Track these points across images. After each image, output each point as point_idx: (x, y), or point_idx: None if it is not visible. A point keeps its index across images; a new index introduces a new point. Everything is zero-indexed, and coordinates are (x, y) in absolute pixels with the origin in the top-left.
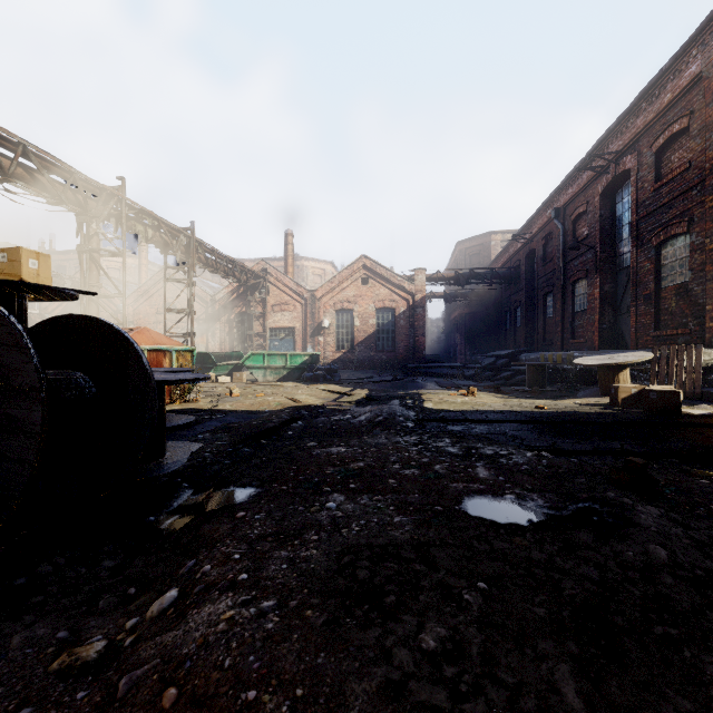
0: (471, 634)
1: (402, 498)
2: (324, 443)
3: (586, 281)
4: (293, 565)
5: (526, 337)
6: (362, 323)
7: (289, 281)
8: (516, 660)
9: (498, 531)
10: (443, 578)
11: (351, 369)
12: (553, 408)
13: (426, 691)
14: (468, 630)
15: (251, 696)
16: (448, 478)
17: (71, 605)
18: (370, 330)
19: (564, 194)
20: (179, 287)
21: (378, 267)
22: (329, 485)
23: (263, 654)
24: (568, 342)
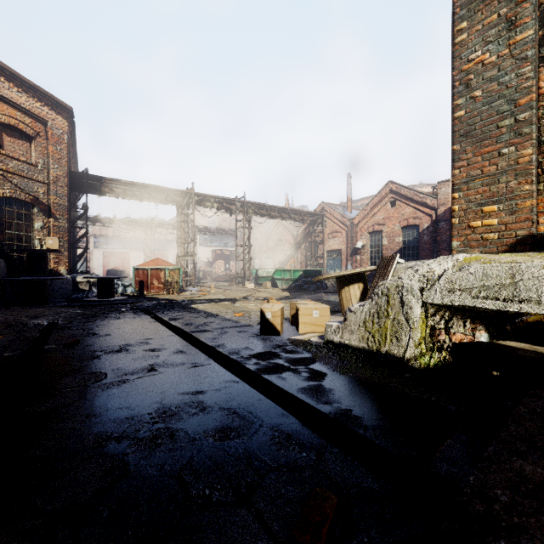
0: None
1: None
2: (51, 307)
3: None
4: None
5: None
6: (389, 242)
7: (337, 214)
8: None
9: None
10: None
11: None
12: (247, 316)
13: None
14: None
15: None
16: None
17: None
18: (396, 247)
19: None
20: (283, 228)
21: (402, 189)
22: None
23: None
24: None
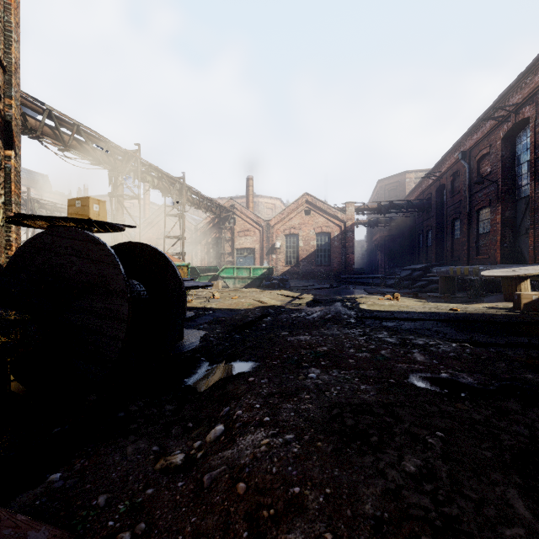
0: (439, 464)
1: (362, 373)
2: (293, 333)
3: (489, 209)
4: (298, 413)
5: (436, 254)
6: (305, 244)
7: (250, 213)
8: (475, 483)
9: (442, 399)
10: (409, 428)
11: (297, 279)
12: (464, 310)
13: (415, 497)
14: (436, 461)
15: (296, 490)
16: (393, 360)
17: (155, 431)
18: (311, 249)
19: (469, 139)
20: (172, 220)
21: (317, 202)
22: (306, 362)
23: (296, 466)
24: (473, 258)
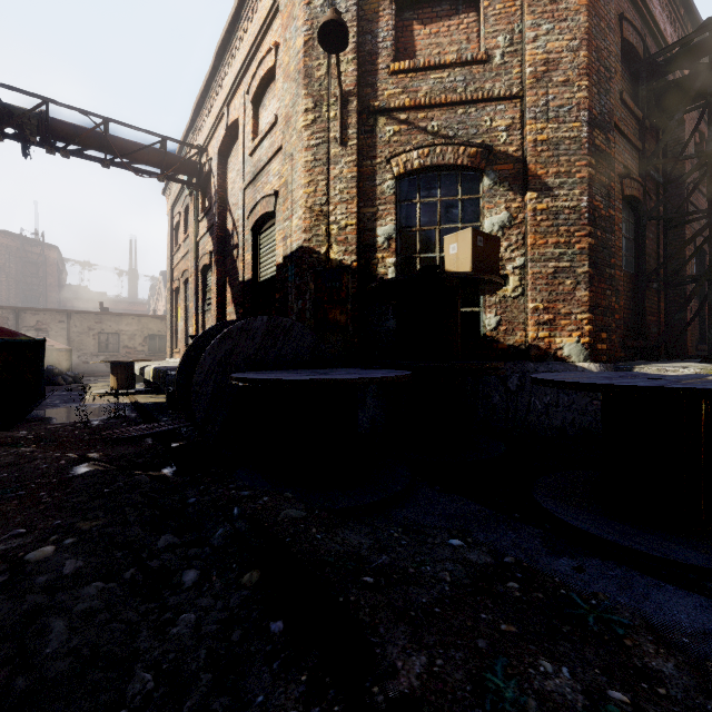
0: None
1: None
2: (1, 564)
3: None
4: None
5: None
6: None
7: None
8: None
9: None
10: None
11: None
12: None
13: None
14: None
15: None
16: None
17: (127, 454)
18: None
19: None
20: None
21: None
22: None
23: None
24: None
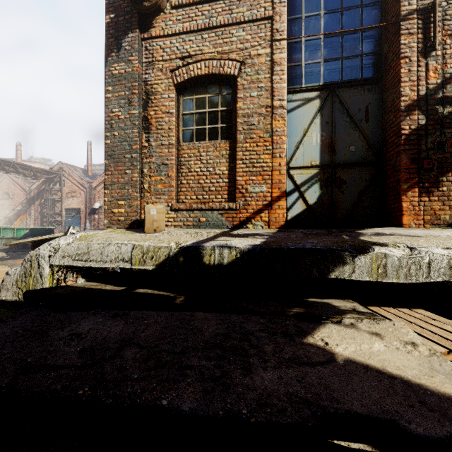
0: None
1: None
2: None
3: None
4: None
5: None
6: None
7: (76, 176)
8: None
9: None
10: None
11: None
12: None
13: None
14: None
15: None
16: None
17: None
18: None
19: None
20: (11, 181)
21: None
22: None
23: None
24: None
